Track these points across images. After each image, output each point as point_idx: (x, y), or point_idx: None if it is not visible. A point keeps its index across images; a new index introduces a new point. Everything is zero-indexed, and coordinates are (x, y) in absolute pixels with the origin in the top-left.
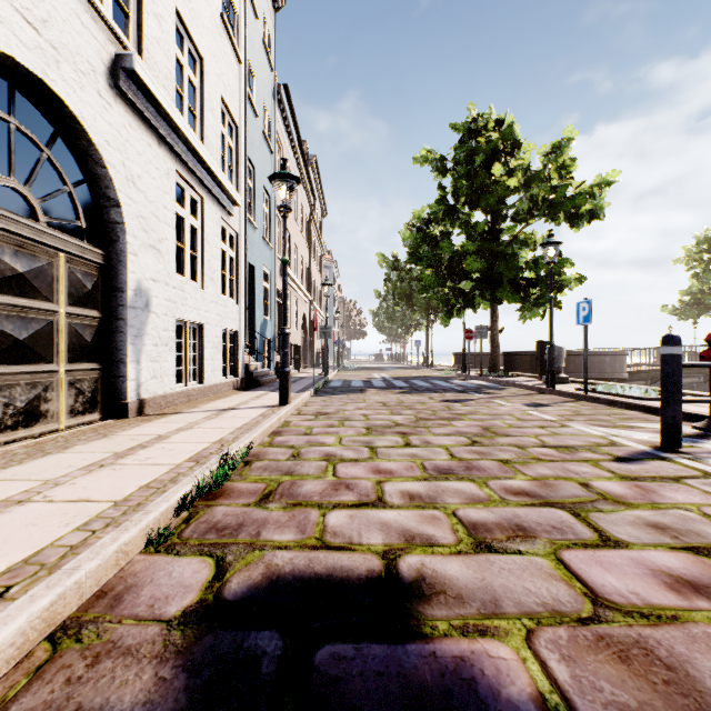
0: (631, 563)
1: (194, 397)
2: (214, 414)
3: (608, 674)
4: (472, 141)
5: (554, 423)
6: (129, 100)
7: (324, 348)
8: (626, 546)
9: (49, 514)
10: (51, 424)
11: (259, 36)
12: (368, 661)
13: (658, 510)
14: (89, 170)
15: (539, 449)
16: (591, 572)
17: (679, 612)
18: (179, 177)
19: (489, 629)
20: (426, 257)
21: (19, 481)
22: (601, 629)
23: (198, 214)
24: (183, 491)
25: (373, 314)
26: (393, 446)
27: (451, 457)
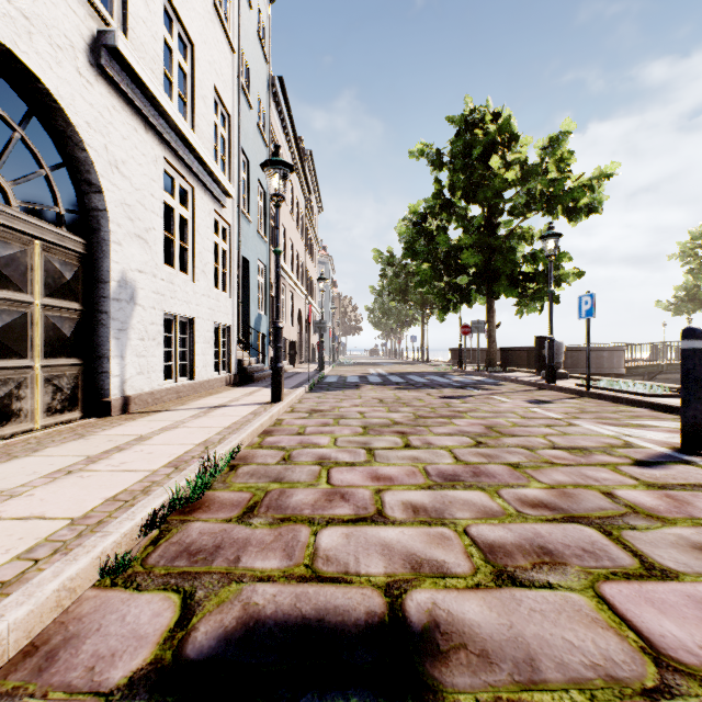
0: (689, 602)
1: (184, 393)
2: (203, 412)
3: None
4: (469, 134)
5: (561, 422)
6: (112, 80)
7: (320, 343)
8: (675, 576)
9: None
10: (25, 424)
11: (253, 26)
12: None
13: (700, 527)
14: (68, 153)
15: (550, 451)
16: (643, 615)
17: None
18: (168, 165)
19: None
20: (422, 251)
21: None
22: None
23: (188, 205)
24: (153, 505)
25: (369, 310)
26: (392, 447)
27: (456, 460)
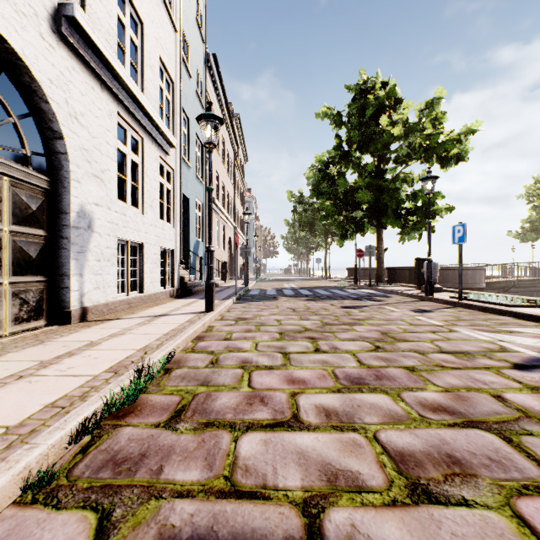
0: None
1: (135, 304)
2: (148, 320)
3: None
4: (363, 99)
5: (443, 328)
6: (72, 46)
7: (245, 264)
8: None
9: None
10: None
11: (192, 13)
12: None
13: None
14: (34, 105)
15: (438, 355)
16: None
17: None
18: (121, 119)
19: None
20: (325, 191)
21: None
22: None
23: (138, 152)
24: (86, 413)
25: (284, 238)
26: (304, 351)
27: (359, 364)
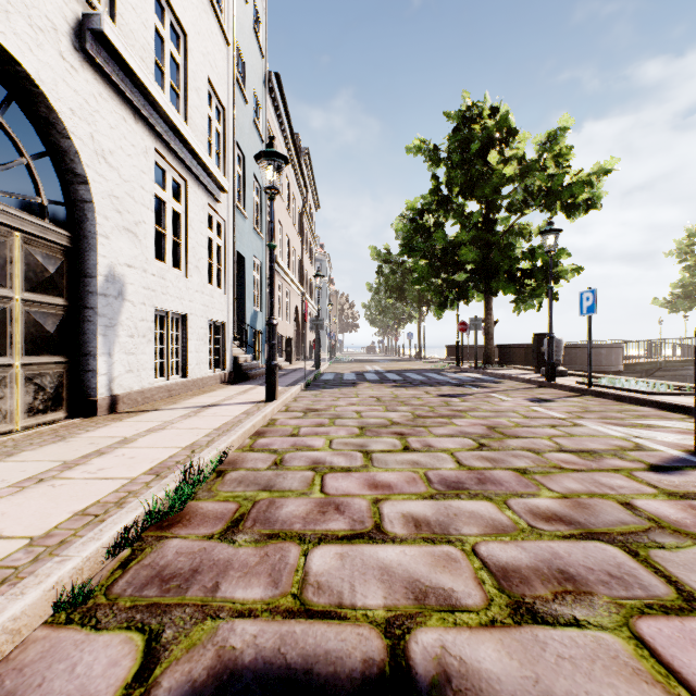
0: None
1: (177, 391)
2: (194, 412)
3: None
4: (467, 129)
5: (565, 422)
6: (98, 66)
7: (316, 340)
8: None
9: None
10: (3, 425)
11: (249, 20)
12: None
13: None
14: (52, 141)
15: (557, 454)
16: (693, 665)
17: None
18: (159, 157)
19: None
20: (419, 248)
21: None
22: None
23: (181, 199)
24: (125, 522)
25: (366, 307)
26: (391, 450)
27: (458, 465)
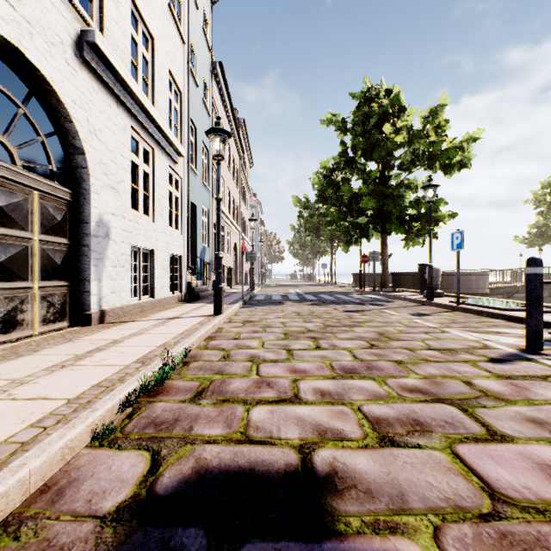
0: (519, 457)
1: (147, 308)
2: (161, 322)
3: None
4: (367, 106)
5: (436, 330)
6: (92, 68)
7: (251, 269)
8: (511, 440)
9: (9, 412)
10: (26, 331)
11: (199, 23)
12: None
13: (533, 406)
14: (59, 124)
15: (426, 351)
16: (485, 466)
17: None
18: (134, 132)
19: (398, 526)
20: (330, 198)
21: None
22: (502, 526)
23: (149, 162)
24: (128, 390)
25: (289, 243)
26: (306, 348)
27: (354, 358)
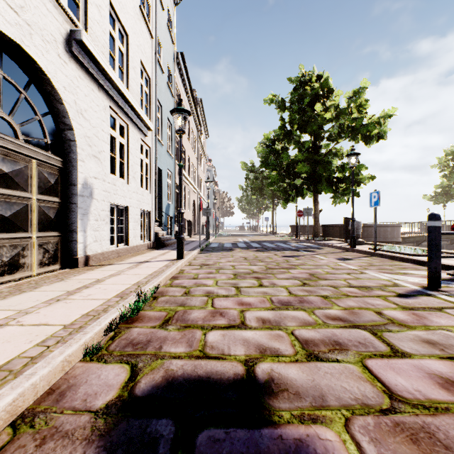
0: (414, 369)
1: (122, 254)
2: (135, 265)
3: (404, 453)
4: (302, 89)
5: (356, 271)
6: (79, 60)
7: (207, 222)
8: (409, 356)
9: (19, 334)
10: (27, 272)
11: (164, 21)
12: (234, 442)
13: (429, 330)
14: (52, 106)
15: (347, 288)
16: (387, 375)
17: (450, 405)
18: (112, 111)
19: (319, 417)
20: (272, 163)
21: (2, 311)
22: (397, 417)
23: (124, 135)
24: (111, 318)
25: (238, 201)
26: (251, 286)
27: (289, 294)
